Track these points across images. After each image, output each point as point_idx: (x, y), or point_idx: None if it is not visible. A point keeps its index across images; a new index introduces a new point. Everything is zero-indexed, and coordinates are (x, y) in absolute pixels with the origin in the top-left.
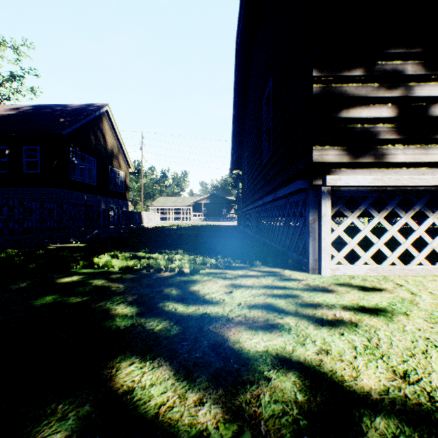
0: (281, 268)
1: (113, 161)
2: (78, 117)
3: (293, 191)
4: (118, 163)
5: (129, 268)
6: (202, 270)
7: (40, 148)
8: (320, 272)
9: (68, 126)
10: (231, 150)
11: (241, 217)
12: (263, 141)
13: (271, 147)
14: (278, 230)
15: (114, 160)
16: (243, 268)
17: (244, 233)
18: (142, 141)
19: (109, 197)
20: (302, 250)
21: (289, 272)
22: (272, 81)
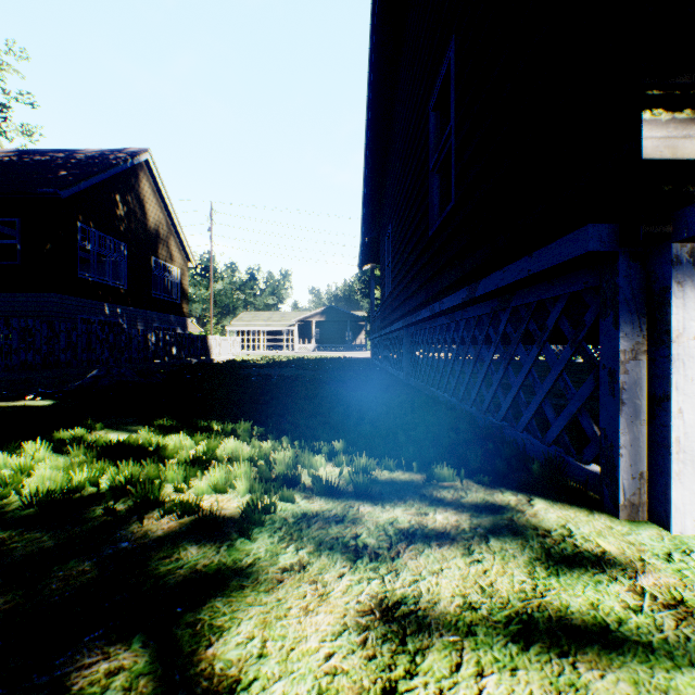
0: (517, 490)
1: (158, 249)
2: (92, 168)
3: (547, 270)
4: (168, 253)
5: (56, 500)
6: (284, 504)
7: (21, 222)
8: (664, 519)
9: (71, 183)
10: (361, 226)
11: (380, 345)
12: (429, 187)
13: (453, 190)
14: (470, 374)
15: (161, 247)
16: (406, 491)
17: (386, 372)
18: (211, 217)
19: (151, 310)
20: (563, 431)
21: (552, 509)
22: (456, 42)
